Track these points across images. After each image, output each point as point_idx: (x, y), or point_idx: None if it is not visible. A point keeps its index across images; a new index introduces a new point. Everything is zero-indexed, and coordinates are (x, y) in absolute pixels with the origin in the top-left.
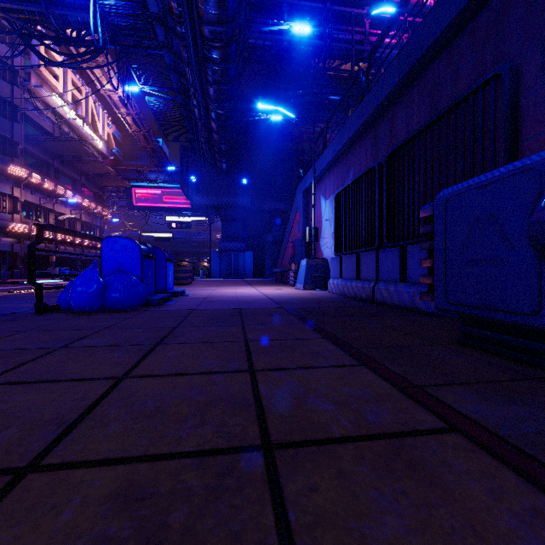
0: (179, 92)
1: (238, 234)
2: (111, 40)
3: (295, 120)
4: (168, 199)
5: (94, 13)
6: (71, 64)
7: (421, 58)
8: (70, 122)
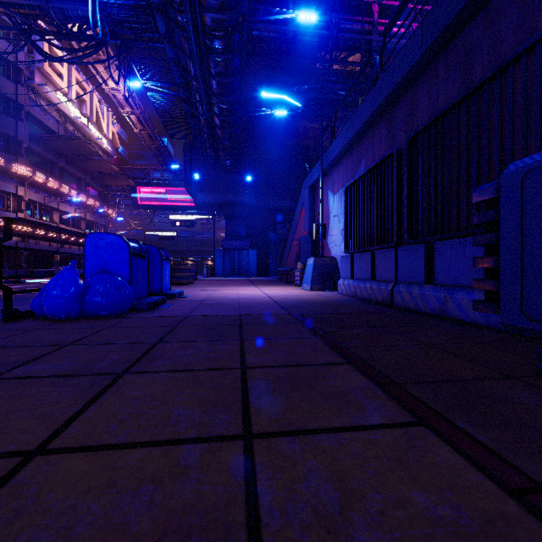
0: (181, 87)
1: (241, 232)
2: (112, 34)
3: (301, 109)
4: (172, 198)
5: (95, 6)
6: (72, 59)
7: (450, 24)
8: (74, 121)
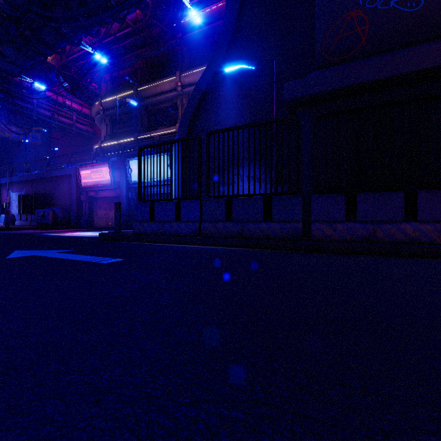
0: None
1: None
2: None
3: None
4: None
5: None
6: None
7: (41, 178)
8: None
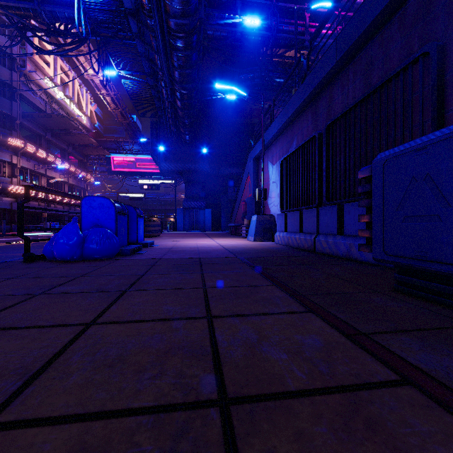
0: (149, 75)
1: (198, 194)
2: (92, 32)
3: (246, 98)
4: (140, 165)
5: (79, 9)
6: (60, 52)
7: (355, 42)
8: (59, 101)
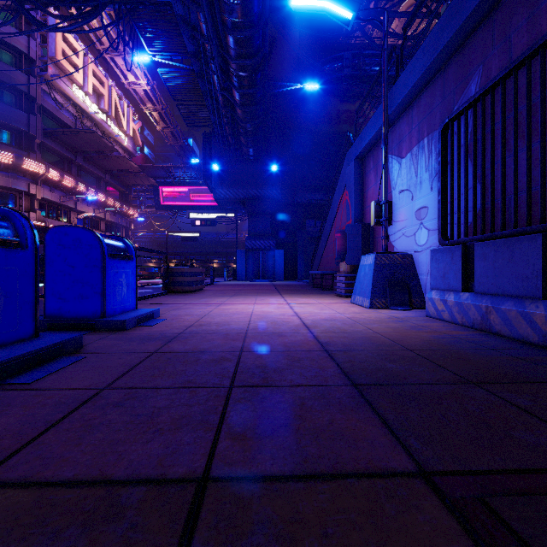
0: (194, 56)
1: (266, 231)
2: None
3: (351, 23)
4: (195, 197)
5: None
6: (68, 26)
7: None
8: (92, 116)
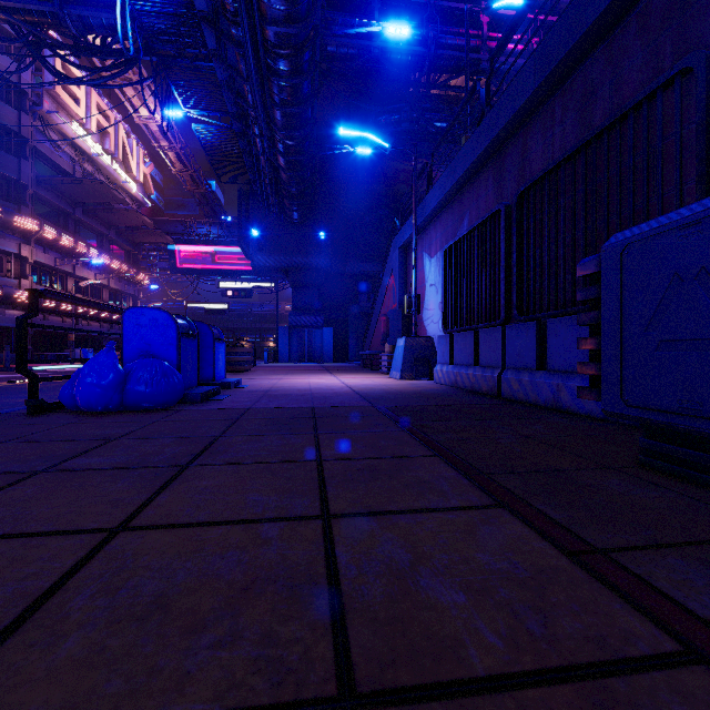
0: (235, 117)
1: (313, 305)
2: (145, 49)
3: (389, 151)
4: (222, 260)
5: (124, 13)
6: (94, 81)
7: (566, 56)
8: (94, 159)
